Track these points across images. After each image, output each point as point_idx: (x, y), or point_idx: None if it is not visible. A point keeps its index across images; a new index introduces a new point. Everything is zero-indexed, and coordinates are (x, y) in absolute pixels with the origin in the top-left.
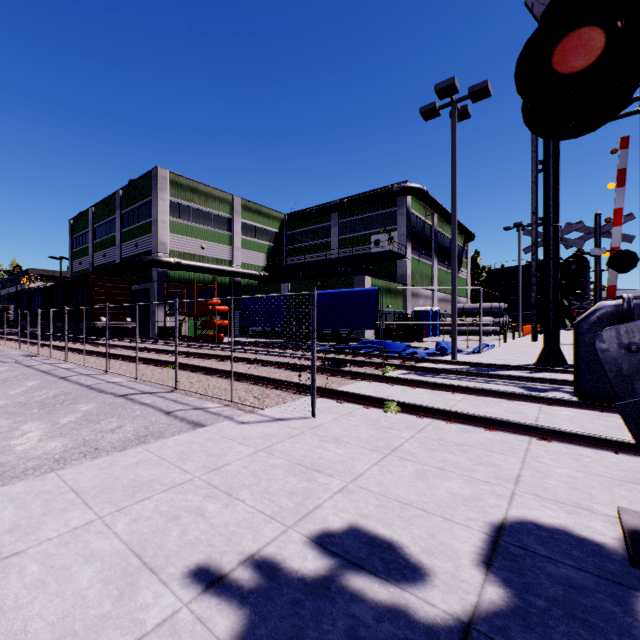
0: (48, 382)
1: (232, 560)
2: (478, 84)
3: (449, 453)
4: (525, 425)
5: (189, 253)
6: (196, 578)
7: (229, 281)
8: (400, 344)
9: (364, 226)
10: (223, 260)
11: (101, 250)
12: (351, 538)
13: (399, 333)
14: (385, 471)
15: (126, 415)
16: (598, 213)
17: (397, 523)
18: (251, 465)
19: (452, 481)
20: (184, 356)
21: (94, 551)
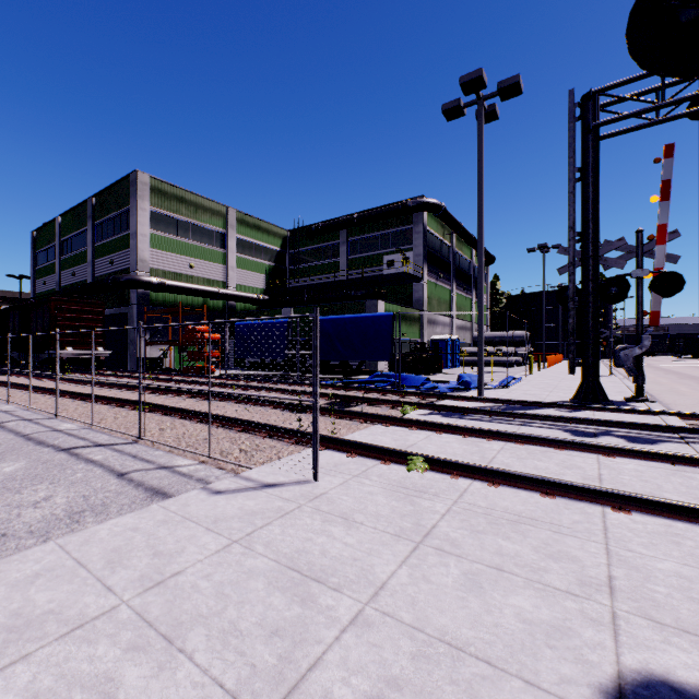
0: None
1: None
2: (508, 79)
3: (504, 538)
4: (594, 490)
5: (175, 272)
6: None
7: (223, 305)
8: (418, 377)
9: (376, 245)
10: (216, 281)
11: (69, 268)
12: None
13: (416, 364)
14: (418, 577)
15: (62, 479)
16: (640, 230)
17: (450, 698)
18: (217, 572)
19: (519, 593)
20: (161, 394)
21: None
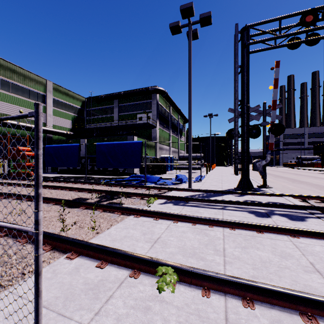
0: None
1: None
2: (205, 13)
3: None
4: None
5: (9, 114)
6: None
7: (43, 136)
8: (155, 177)
9: (133, 109)
10: None
11: None
12: None
13: (153, 169)
14: None
15: None
16: (265, 102)
17: None
18: None
19: None
20: None
21: None
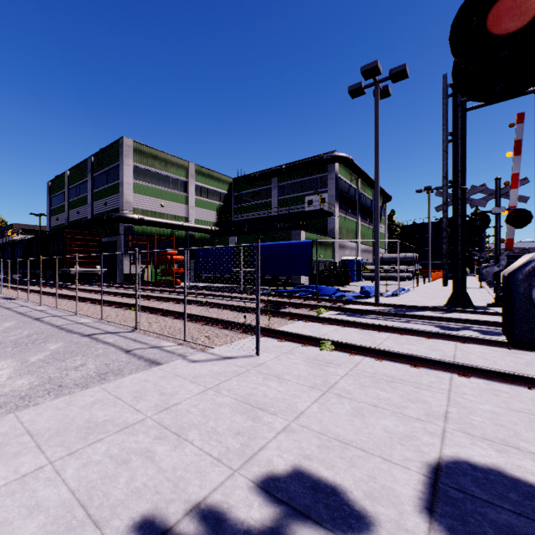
0: (23, 323)
1: (178, 510)
2: (397, 67)
3: (381, 390)
4: (446, 362)
5: (151, 211)
6: (140, 532)
7: (185, 234)
8: (330, 288)
9: (299, 188)
10: (180, 217)
11: (75, 208)
12: (295, 482)
13: (329, 279)
14: (324, 409)
15: (90, 353)
16: (498, 177)
17: (339, 465)
18: (200, 404)
19: (386, 418)
20: (145, 299)
21: (40, 502)
